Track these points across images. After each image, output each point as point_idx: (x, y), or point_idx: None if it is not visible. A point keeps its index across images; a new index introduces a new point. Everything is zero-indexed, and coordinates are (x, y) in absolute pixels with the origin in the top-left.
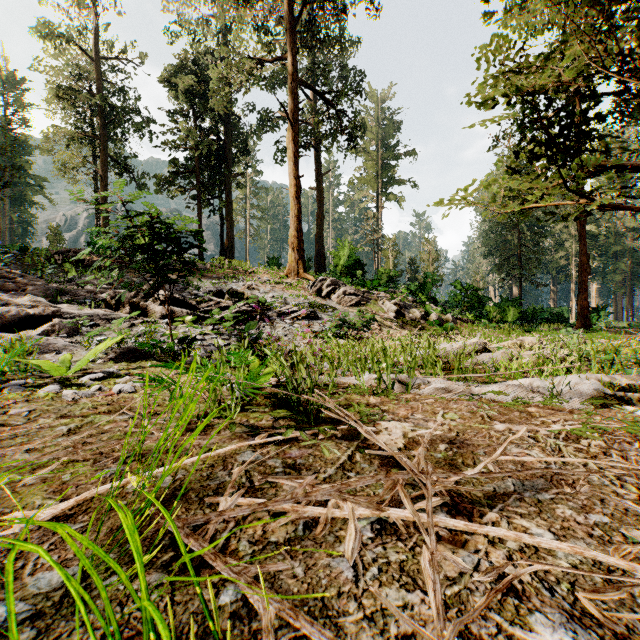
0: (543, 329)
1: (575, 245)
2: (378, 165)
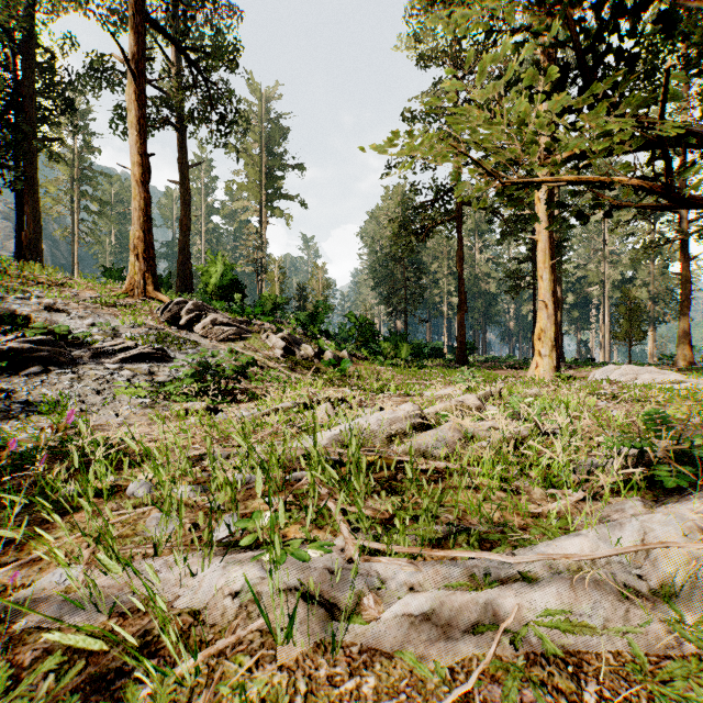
0: (428, 364)
1: (447, 284)
2: (262, 173)
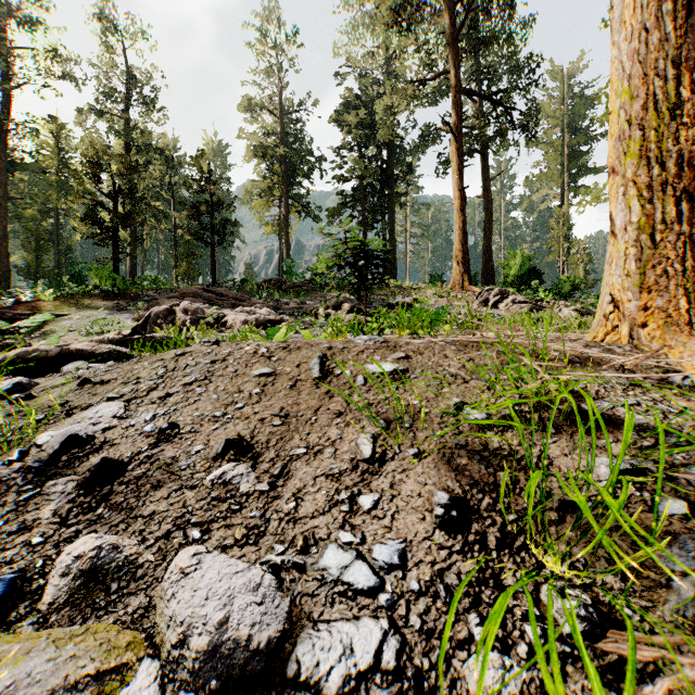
0: None
1: None
2: (564, 155)
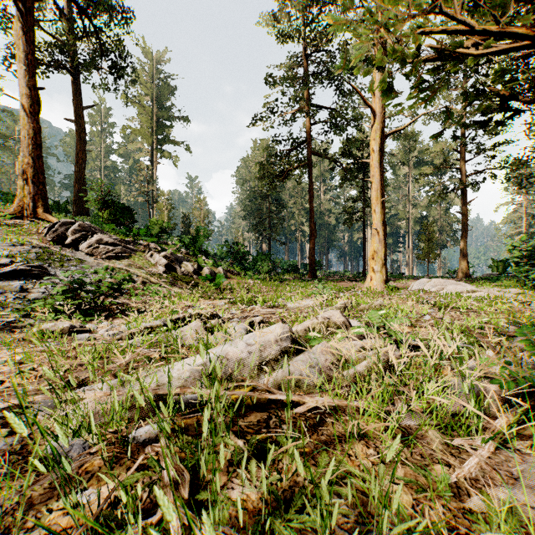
0: (287, 277)
1: (300, 217)
2: (153, 121)
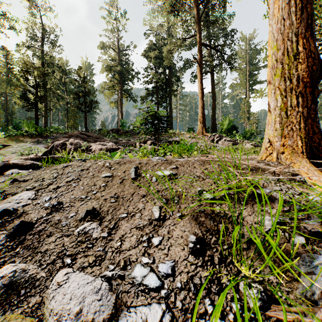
0: None
1: None
2: (247, 75)
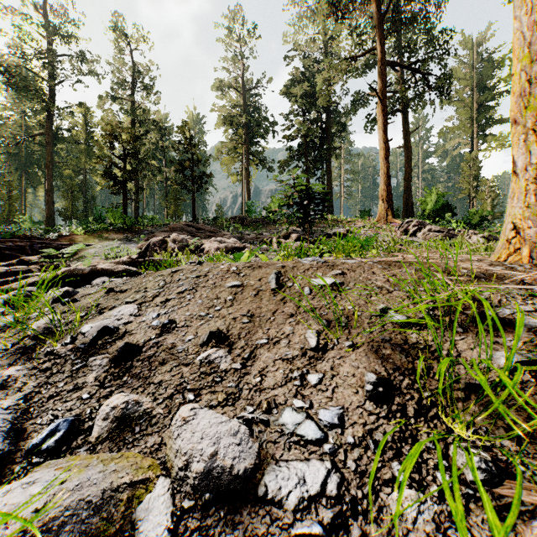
0: None
1: None
2: (473, 110)
